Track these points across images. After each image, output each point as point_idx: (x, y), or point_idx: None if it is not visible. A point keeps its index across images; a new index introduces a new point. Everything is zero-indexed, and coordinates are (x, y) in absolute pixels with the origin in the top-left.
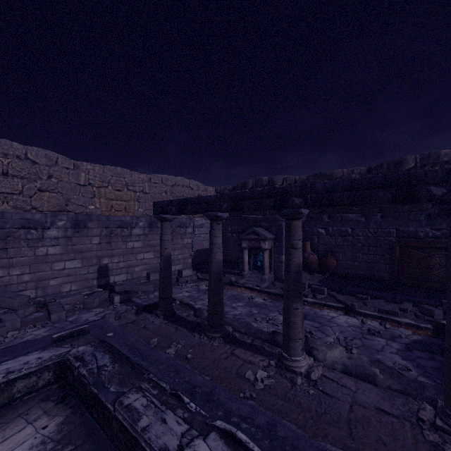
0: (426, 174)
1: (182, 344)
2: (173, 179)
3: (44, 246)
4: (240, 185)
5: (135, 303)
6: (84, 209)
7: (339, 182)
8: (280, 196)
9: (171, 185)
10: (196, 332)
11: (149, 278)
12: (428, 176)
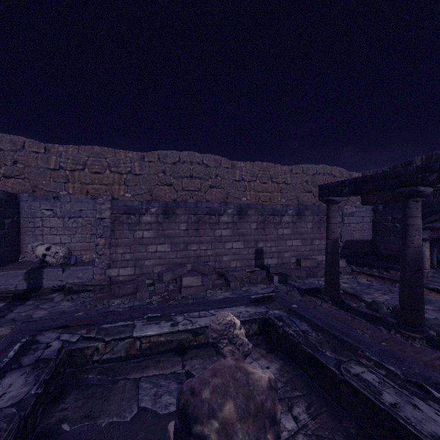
0: None
1: (368, 334)
2: (313, 168)
3: (219, 229)
4: (400, 166)
5: (293, 285)
6: (239, 201)
7: None
8: None
9: (312, 174)
10: (380, 325)
11: (300, 264)
12: None
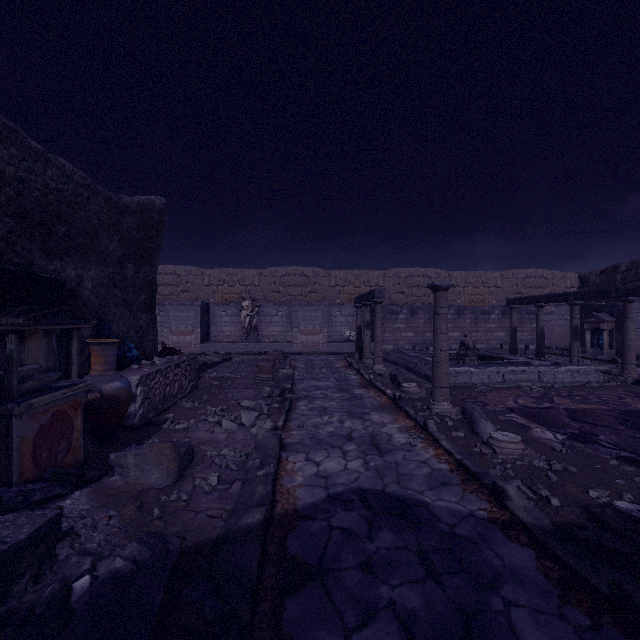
0: (610, 289)
1: None
2: (523, 272)
3: None
4: (610, 269)
5: None
6: (454, 303)
7: (586, 291)
8: (566, 296)
9: (522, 278)
10: None
11: (502, 348)
12: (610, 290)
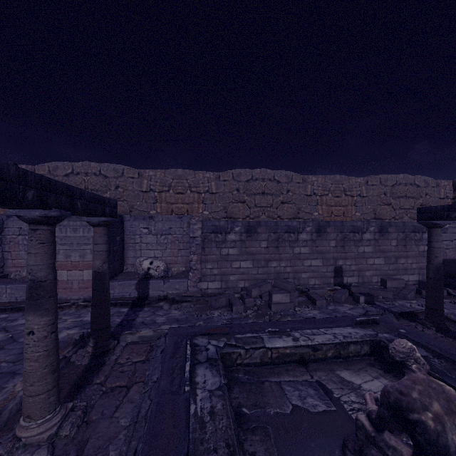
0: None
1: None
2: (393, 178)
3: (298, 247)
4: None
5: (381, 307)
6: (310, 216)
7: None
8: None
9: (391, 185)
10: None
11: (385, 285)
12: None
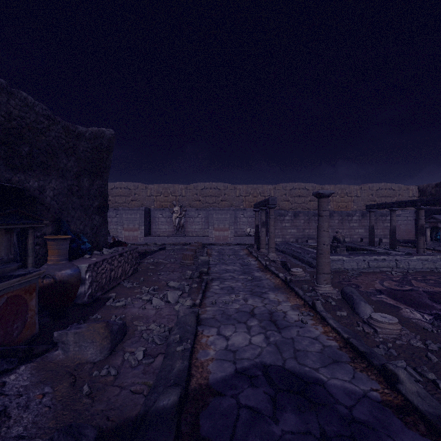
0: None
1: None
2: (377, 185)
3: None
4: None
5: None
6: None
7: (430, 198)
8: (414, 202)
9: (376, 190)
10: None
11: (362, 241)
12: None
